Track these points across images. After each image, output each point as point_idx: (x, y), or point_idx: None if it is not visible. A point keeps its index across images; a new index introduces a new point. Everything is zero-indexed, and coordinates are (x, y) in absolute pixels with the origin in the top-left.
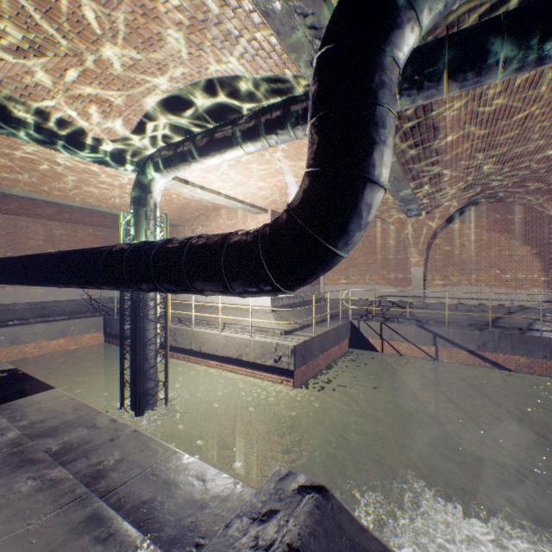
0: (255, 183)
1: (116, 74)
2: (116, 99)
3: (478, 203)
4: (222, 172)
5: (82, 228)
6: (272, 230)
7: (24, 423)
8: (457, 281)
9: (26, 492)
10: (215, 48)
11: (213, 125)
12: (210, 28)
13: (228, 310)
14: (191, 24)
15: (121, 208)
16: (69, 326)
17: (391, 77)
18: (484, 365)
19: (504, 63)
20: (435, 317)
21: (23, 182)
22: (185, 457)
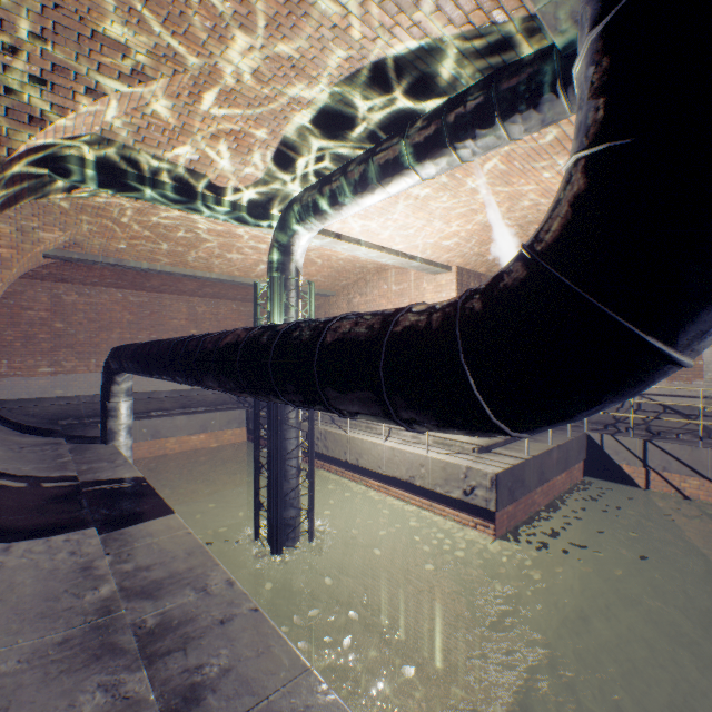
0: (434, 228)
1: (237, 89)
2: (242, 128)
3: None
4: (386, 218)
5: (225, 304)
6: (489, 304)
7: (128, 568)
8: None
9: None
10: (371, 4)
11: (372, 146)
12: None
13: None
14: None
15: (263, 277)
16: (210, 420)
17: None
18: None
19: None
20: None
21: (159, 254)
22: (321, 689)
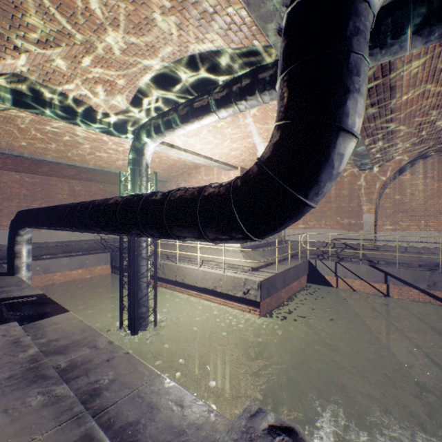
0: (227, 145)
1: (113, 58)
2: (115, 79)
3: (427, 157)
4: (200, 137)
5: (95, 185)
6: (243, 182)
7: (43, 341)
8: (406, 226)
9: (35, 407)
10: (192, 27)
11: (192, 97)
12: (188, 8)
13: (206, 250)
14: (172, 6)
15: (122, 168)
16: (85, 260)
17: (365, 23)
18: (434, 302)
19: None
20: (385, 258)
21: (51, 150)
22: (167, 381)
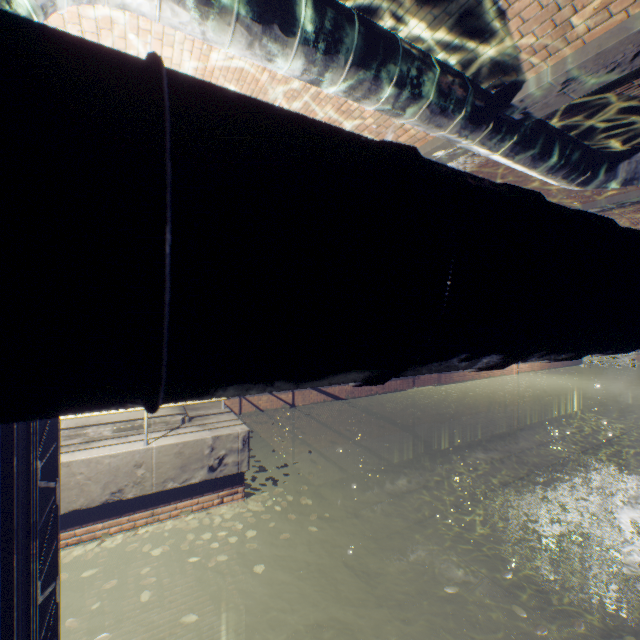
0: None
1: None
2: None
3: None
4: None
5: None
6: None
7: None
8: None
9: None
10: None
11: None
12: None
13: None
14: None
15: None
16: None
17: None
18: (328, 399)
19: (567, 171)
20: None
21: None
22: None
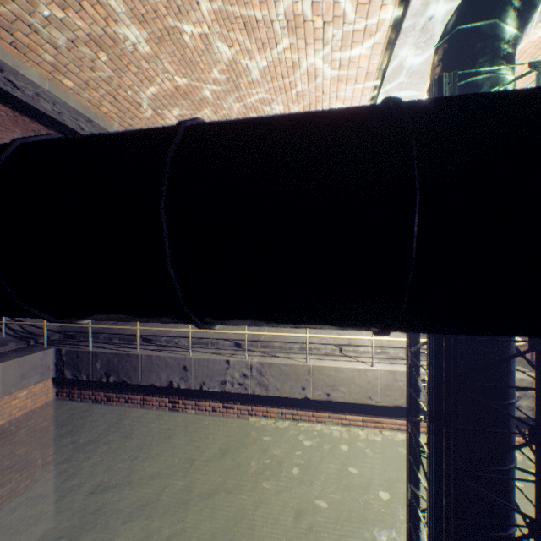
0: None
1: None
2: None
3: None
4: None
5: None
6: None
7: None
8: None
9: None
10: None
11: None
12: None
13: None
14: None
15: None
16: None
17: None
18: None
19: None
20: None
21: None
22: None
